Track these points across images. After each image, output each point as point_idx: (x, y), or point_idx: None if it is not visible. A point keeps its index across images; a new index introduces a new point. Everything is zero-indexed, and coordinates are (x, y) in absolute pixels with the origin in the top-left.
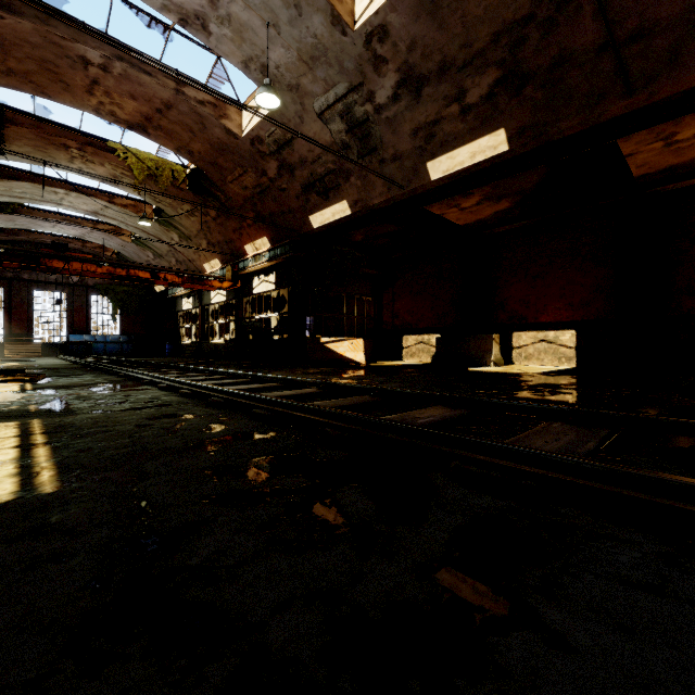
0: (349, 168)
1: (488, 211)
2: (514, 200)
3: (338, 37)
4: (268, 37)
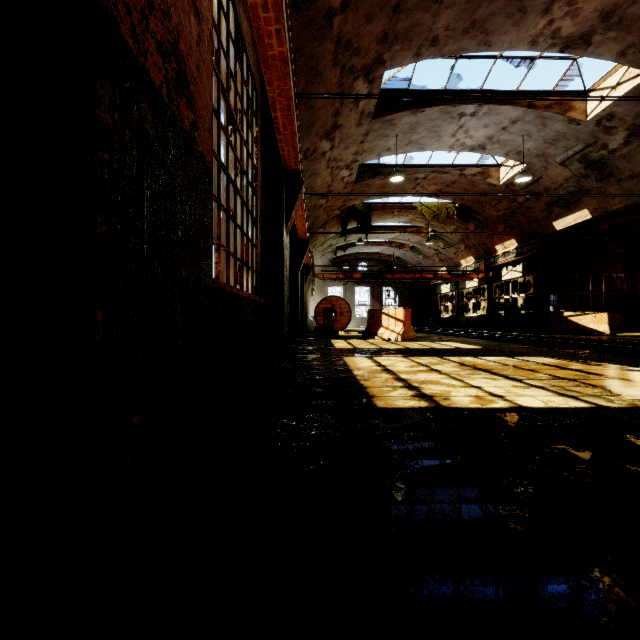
0: (587, 188)
1: None
2: None
3: (573, 127)
4: (522, 140)
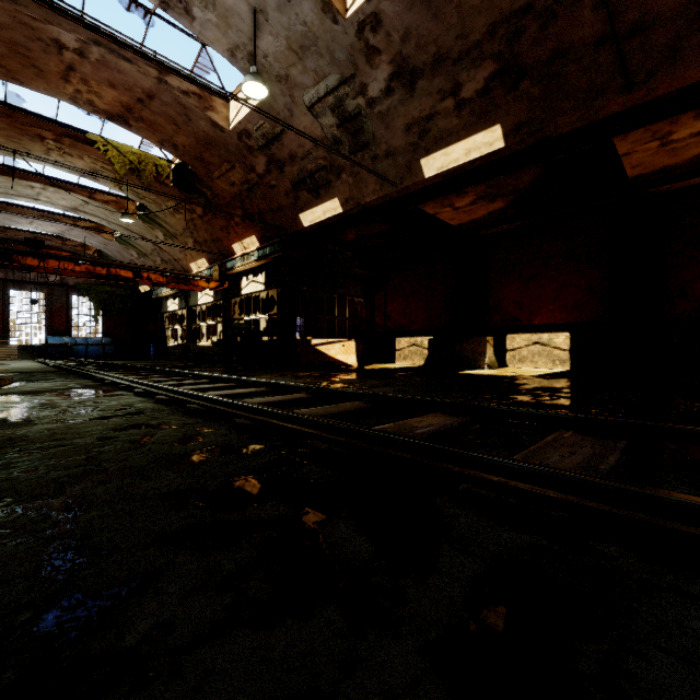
0: (340, 165)
1: (482, 211)
2: (508, 200)
3: (329, 25)
4: (255, 23)
